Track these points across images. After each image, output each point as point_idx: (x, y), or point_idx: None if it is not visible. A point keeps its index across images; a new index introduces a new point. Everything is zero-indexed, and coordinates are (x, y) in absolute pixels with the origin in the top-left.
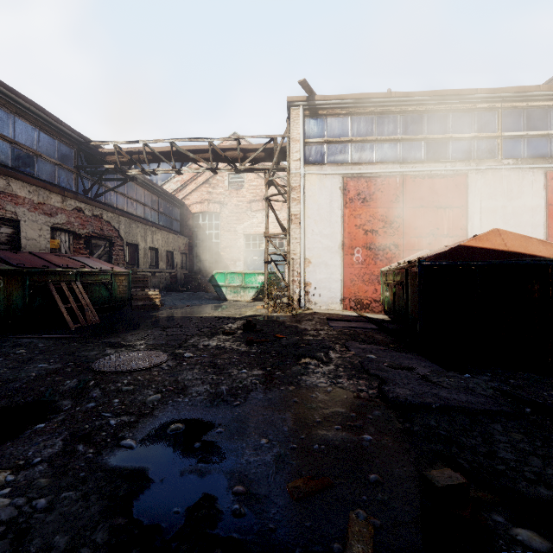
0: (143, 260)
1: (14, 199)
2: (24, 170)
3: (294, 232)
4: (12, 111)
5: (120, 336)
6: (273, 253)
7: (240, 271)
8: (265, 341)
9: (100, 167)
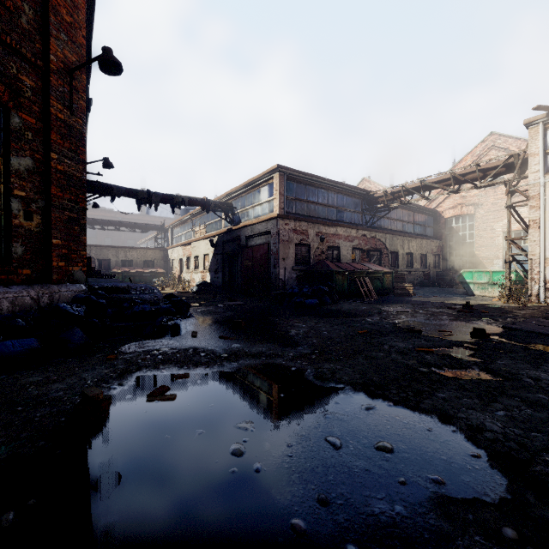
0: (401, 263)
1: (338, 236)
2: (340, 220)
3: (532, 236)
4: (336, 192)
5: (389, 305)
6: (514, 254)
7: (487, 270)
8: (470, 312)
9: (375, 207)
